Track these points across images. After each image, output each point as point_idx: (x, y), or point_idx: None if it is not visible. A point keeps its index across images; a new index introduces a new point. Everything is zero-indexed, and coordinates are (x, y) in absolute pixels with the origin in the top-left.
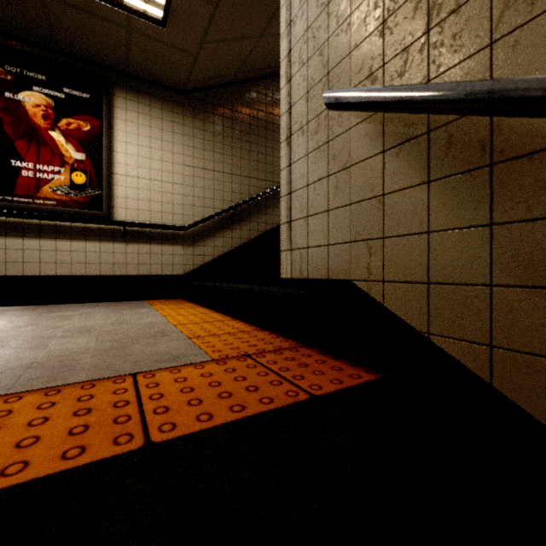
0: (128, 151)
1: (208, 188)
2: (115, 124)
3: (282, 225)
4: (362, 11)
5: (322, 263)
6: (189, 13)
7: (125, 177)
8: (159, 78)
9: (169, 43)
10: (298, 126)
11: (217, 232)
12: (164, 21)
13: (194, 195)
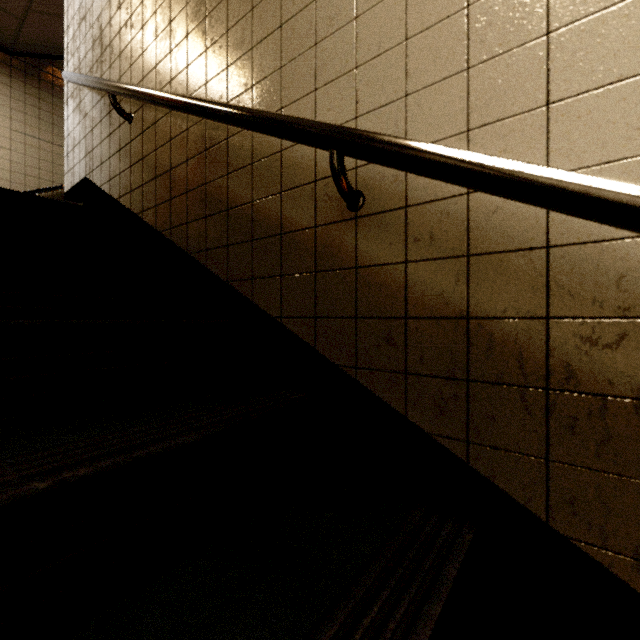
0: None
1: (45, 160)
2: None
3: (65, 158)
4: (88, 36)
5: (78, 173)
6: None
7: None
8: None
9: None
10: (71, 93)
11: None
12: None
13: (27, 164)
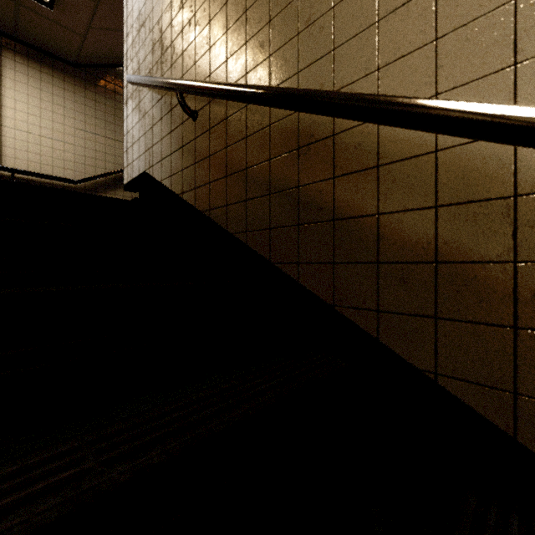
0: (17, 108)
1: (100, 151)
2: (3, 81)
3: (124, 153)
4: (148, 40)
5: (137, 167)
6: (74, 3)
7: (14, 130)
8: (50, 48)
9: (57, 22)
10: (130, 95)
11: (109, 190)
12: (51, 5)
13: (86, 156)
